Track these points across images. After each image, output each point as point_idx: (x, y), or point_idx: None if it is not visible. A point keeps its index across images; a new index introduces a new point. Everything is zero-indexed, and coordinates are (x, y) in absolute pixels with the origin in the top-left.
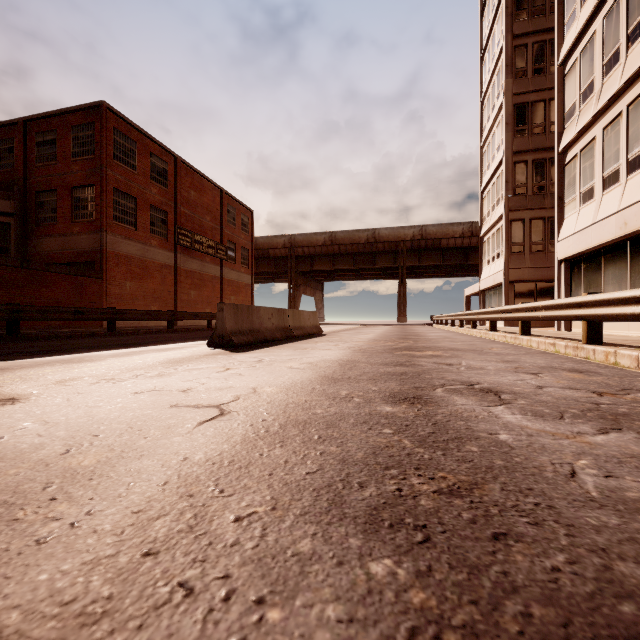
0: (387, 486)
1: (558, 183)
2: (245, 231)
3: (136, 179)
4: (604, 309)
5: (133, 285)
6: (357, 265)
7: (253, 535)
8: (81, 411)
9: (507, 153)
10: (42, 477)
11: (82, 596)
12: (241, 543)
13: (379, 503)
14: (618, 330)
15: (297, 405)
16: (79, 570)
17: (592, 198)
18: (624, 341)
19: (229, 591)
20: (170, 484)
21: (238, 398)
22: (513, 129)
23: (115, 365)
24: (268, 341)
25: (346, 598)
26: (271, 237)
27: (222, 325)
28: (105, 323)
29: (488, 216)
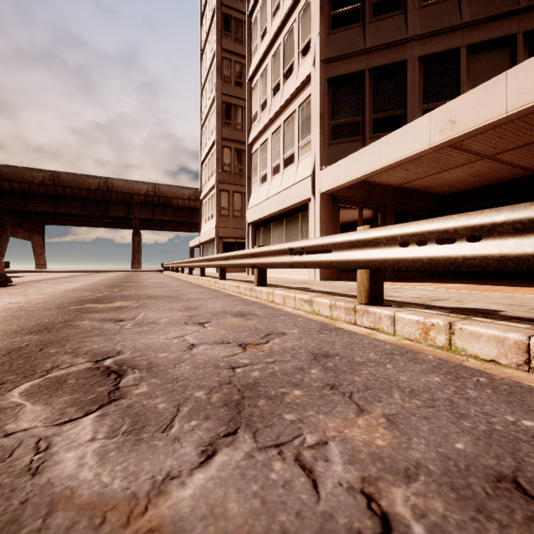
0: None
1: (248, 166)
2: None
3: None
4: (267, 259)
5: None
6: (87, 211)
7: None
8: None
9: (218, 137)
10: None
11: None
12: None
13: None
14: (279, 274)
15: None
16: None
17: (266, 181)
18: (281, 282)
19: None
20: None
21: None
22: (222, 120)
23: None
24: None
25: None
26: None
27: None
28: None
29: (206, 184)
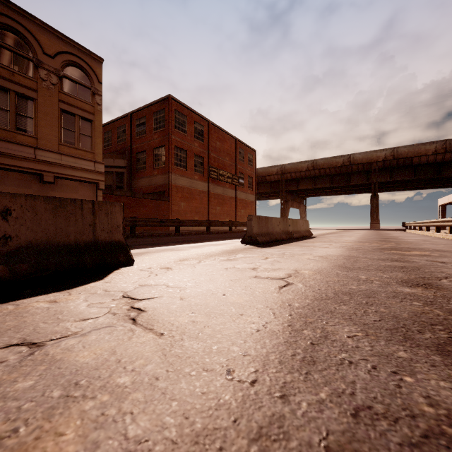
0: (440, 334)
1: None
2: (250, 165)
3: (186, 139)
4: None
5: (185, 204)
6: (334, 184)
7: (365, 345)
8: (208, 276)
9: None
10: (225, 305)
11: (297, 354)
12: (361, 347)
13: (440, 342)
14: None
15: (334, 282)
16: (285, 344)
17: None
18: None
19: (372, 365)
20: (294, 316)
21: (290, 275)
22: None
23: (199, 253)
24: (278, 241)
25: (449, 381)
26: (267, 167)
27: (250, 229)
28: (170, 228)
29: None
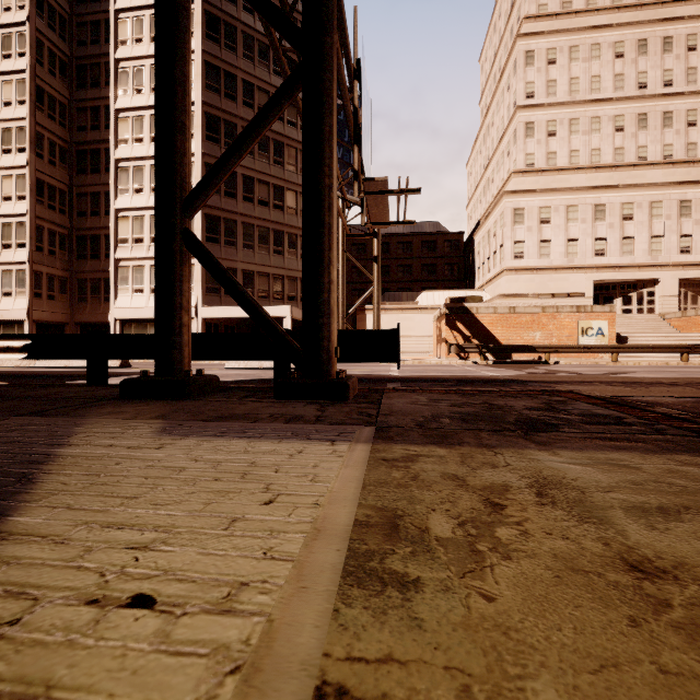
0: None
1: (115, 275)
2: None
3: None
4: None
5: None
6: None
7: None
8: None
9: (32, 214)
10: None
11: None
12: None
13: None
14: None
15: None
16: None
17: (143, 294)
18: None
19: None
20: None
21: None
22: (35, 196)
23: None
24: None
25: None
26: None
27: None
28: None
29: None
